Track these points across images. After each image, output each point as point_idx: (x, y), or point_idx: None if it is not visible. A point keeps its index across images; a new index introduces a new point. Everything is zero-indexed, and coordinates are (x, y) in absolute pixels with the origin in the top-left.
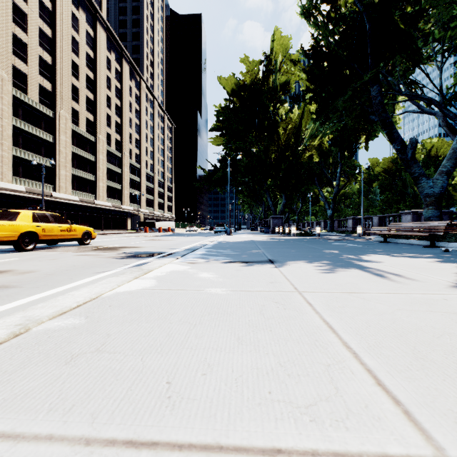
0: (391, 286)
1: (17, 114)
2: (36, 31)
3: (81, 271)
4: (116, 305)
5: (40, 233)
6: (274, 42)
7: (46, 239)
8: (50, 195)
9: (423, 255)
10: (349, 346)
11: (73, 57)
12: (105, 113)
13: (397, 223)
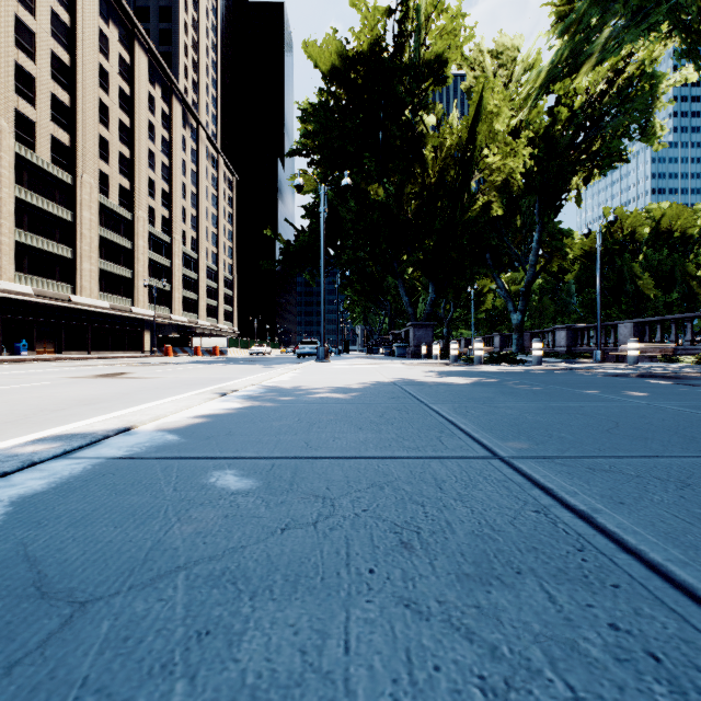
0: None
1: None
2: None
3: None
4: None
5: None
6: None
7: None
8: None
9: None
10: None
11: (20, 13)
12: (95, 134)
13: None
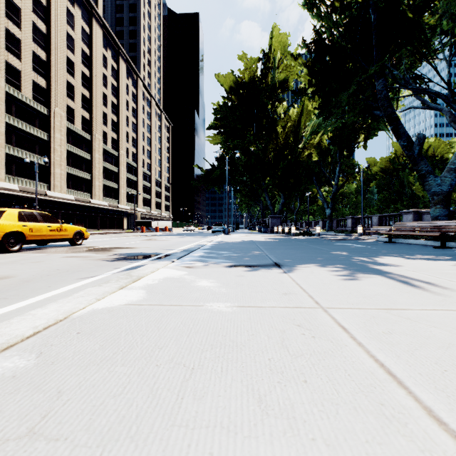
0: (432, 299)
1: (10, 111)
2: (29, 27)
3: (63, 277)
4: (87, 332)
5: (27, 233)
6: (273, 39)
7: (34, 239)
8: (44, 194)
9: (440, 258)
10: (440, 419)
11: (68, 54)
12: (101, 111)
13: (403, 223)
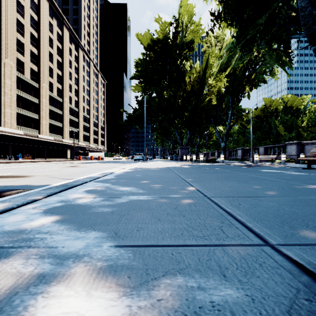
0: None
1: None
2: None
3: None
4: None
5: None
6: (182, 7)
7: None
8: None
9: None
10: None
11: (18, 17)
12: (48, 66)
13: None
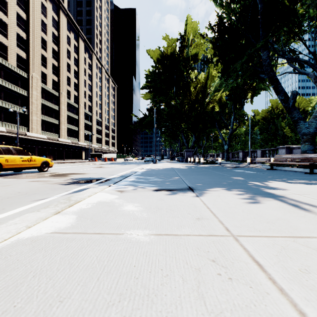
0: None
1: None
2: (14, 15)
3: (19, 199)
4: None
5: (3, 163)
6: (187, 25)
7: (9, 168)
8: (25, 134)
9: (313, 182)
10: None
11: (42, 35)
12: (66, 76)
13: (281, 155)
